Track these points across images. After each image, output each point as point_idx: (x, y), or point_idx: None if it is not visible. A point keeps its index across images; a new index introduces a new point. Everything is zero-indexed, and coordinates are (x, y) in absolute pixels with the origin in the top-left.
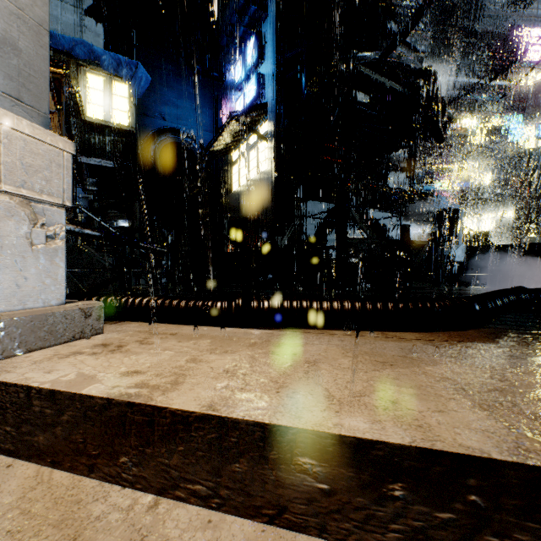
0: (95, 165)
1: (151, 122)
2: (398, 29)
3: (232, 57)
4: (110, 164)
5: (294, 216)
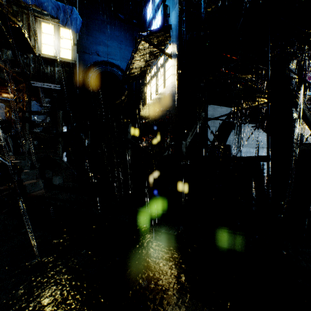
0: (47, 88)
1: (89, 57)
2: None
3: (145, 5)
4: (58, 87)
5: (196, 120)
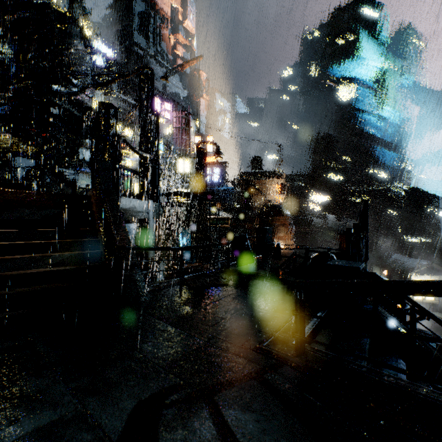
0: None
1: None
2: (77, 83)
3: None
4: None
5: (5, 165)
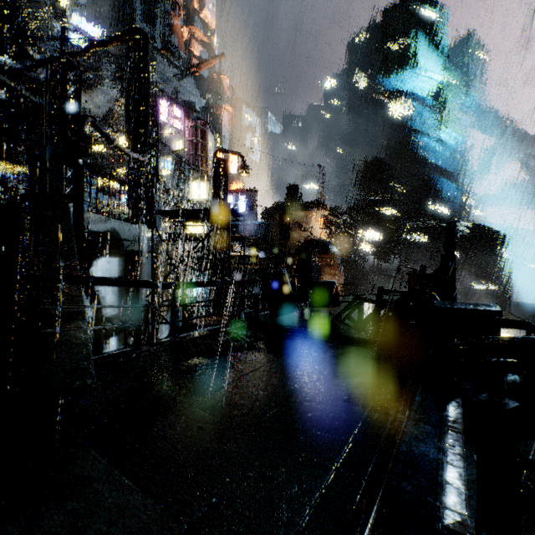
0: None
1: None
2: (36, 56)
3: None
4: None
5: None
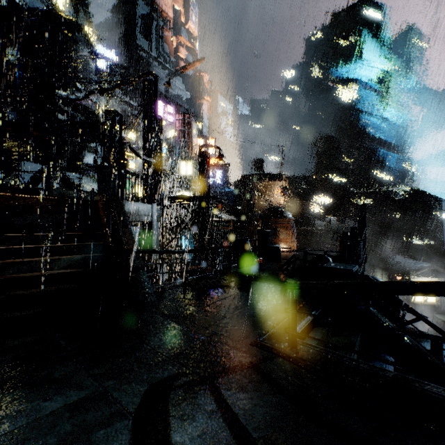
0: None
1: None
2: (81, 88)
3: None
4: None
5: (12, 169)
